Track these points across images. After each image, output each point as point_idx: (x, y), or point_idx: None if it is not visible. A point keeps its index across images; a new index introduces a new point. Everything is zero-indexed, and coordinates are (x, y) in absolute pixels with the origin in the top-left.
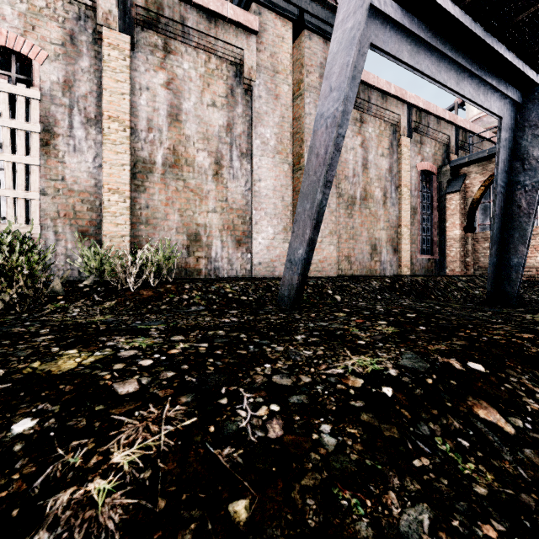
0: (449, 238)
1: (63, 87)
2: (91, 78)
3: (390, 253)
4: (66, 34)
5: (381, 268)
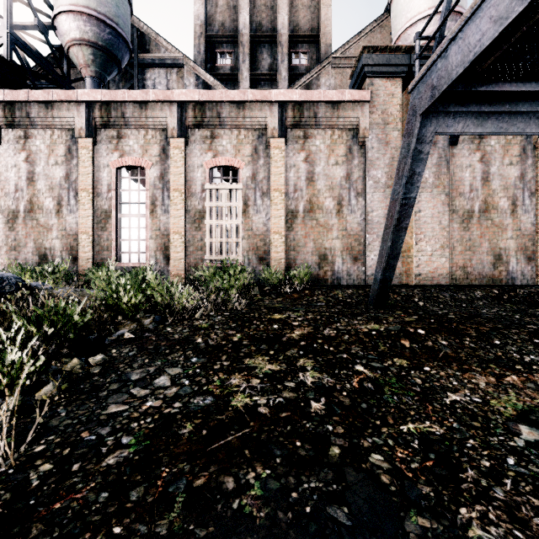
0: None
1: (252, 178)
2: (264, 169)
3: (521, 262)
4: (253, 149)
5: (507, 277)
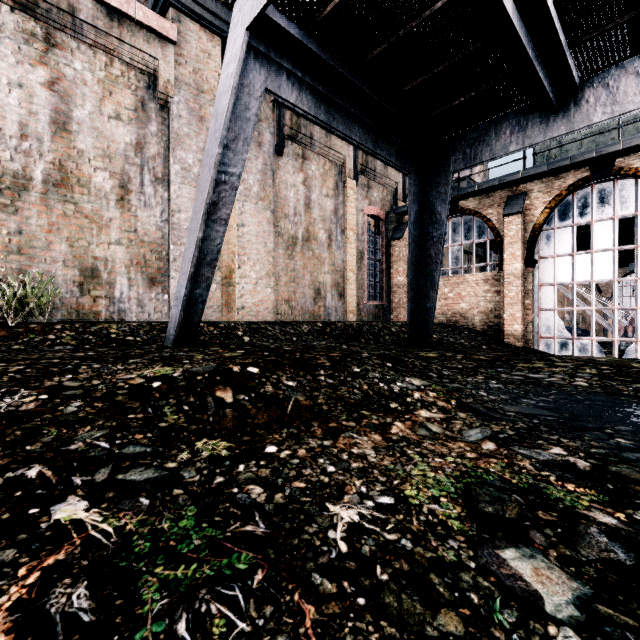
0: (393, 285)
1: None
2: None
3: (335, 298)
4: None
5: (325, 313)
